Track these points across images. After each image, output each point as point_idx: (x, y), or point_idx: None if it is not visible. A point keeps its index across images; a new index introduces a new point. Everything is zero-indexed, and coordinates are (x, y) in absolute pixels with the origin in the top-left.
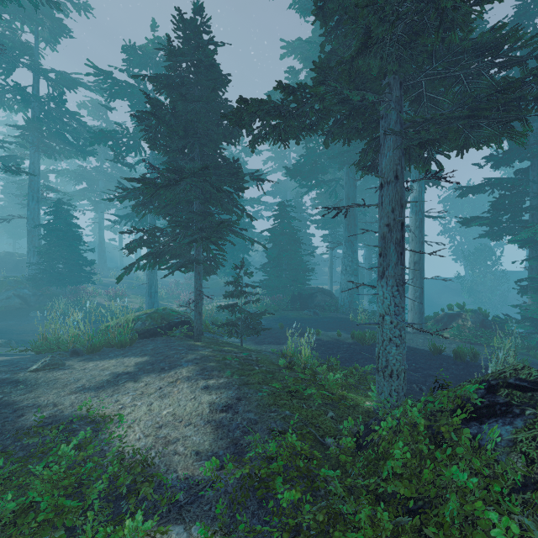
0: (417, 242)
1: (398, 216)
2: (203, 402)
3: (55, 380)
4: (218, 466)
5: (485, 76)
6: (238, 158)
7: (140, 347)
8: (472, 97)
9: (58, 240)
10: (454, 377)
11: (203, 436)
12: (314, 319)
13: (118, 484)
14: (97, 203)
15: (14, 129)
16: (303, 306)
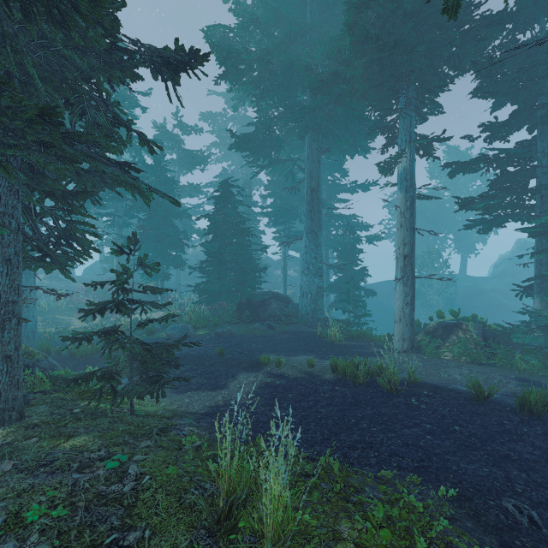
0: (408, 228)
1: None
2: None
3: None
4: None
5: None
6: None
7: None
8: None
9: None
10: (546, 459)
11: None
12: (269, 335)
13: None
14: None
15: None
16: (254, 317)
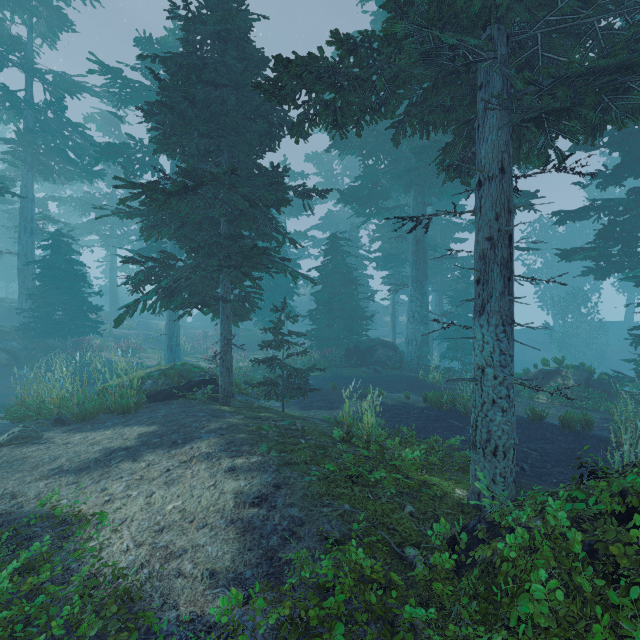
0: None
1: (505, 225)
2: (227, 491)
3: (22, 459)
4: (241, 606)
5: (630, 23)
6: (278, 164)
7: (149, 413)
8: (625, 40)
9: (56, 281)
10: (563, 452)
11: (223, 546)
12: (375, 377)
13: (79, 634)
14: (108, 237)
15: (2, 143)
16: (361, 362)
